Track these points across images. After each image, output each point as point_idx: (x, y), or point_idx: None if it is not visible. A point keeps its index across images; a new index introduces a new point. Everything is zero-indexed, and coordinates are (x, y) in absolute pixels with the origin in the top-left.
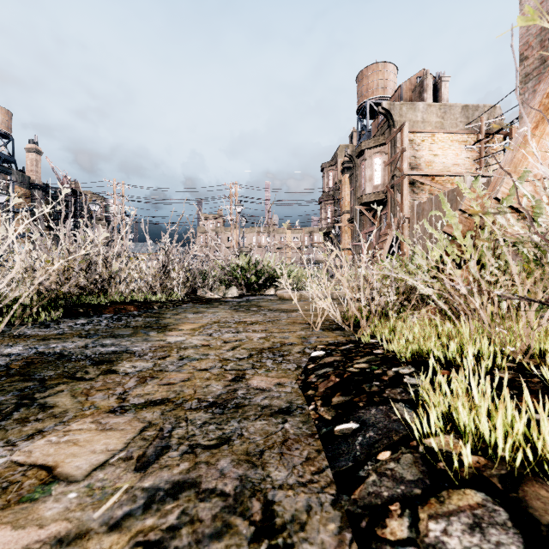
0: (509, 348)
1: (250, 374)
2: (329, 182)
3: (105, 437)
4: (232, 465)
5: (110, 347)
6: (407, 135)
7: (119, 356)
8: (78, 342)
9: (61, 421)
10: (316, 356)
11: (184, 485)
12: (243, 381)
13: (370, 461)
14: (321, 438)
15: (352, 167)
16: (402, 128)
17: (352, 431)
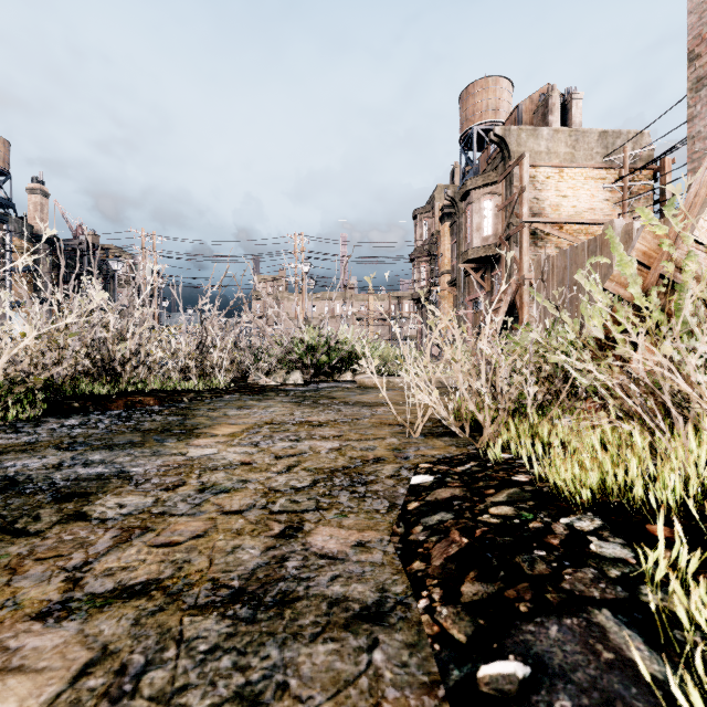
0: None
1: (311, 521)
2: (424, 233)
3: None
4: None
5: (95, 467)
6: (527, 169)
7: (104, 484)
8: (50, 458)
9: None
10: (419, 484)
11: None
12: (298, 537)
13: None
14: (451, 700)
15: (455, 214)
16: (521, 160)
17: (519, 686)
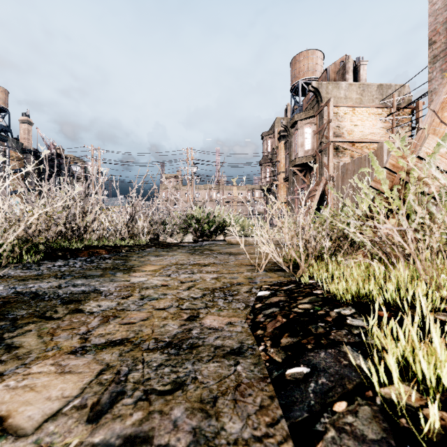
0: (443, 291)
1: (203, 313)
2: (268, 148)
3: (62, 381)
4: (186, 415)
5: (80, 287)
6: (332, 108)
7: (87, 295)
8: (53, 282)
9: (23, 363)
10: (262, 296)
11: (135, 441)
12: (197, 320)
13: (326, 413)
14: (273, 383)
15: (287, 136)
16: (328, 103)
17: (304, 375)
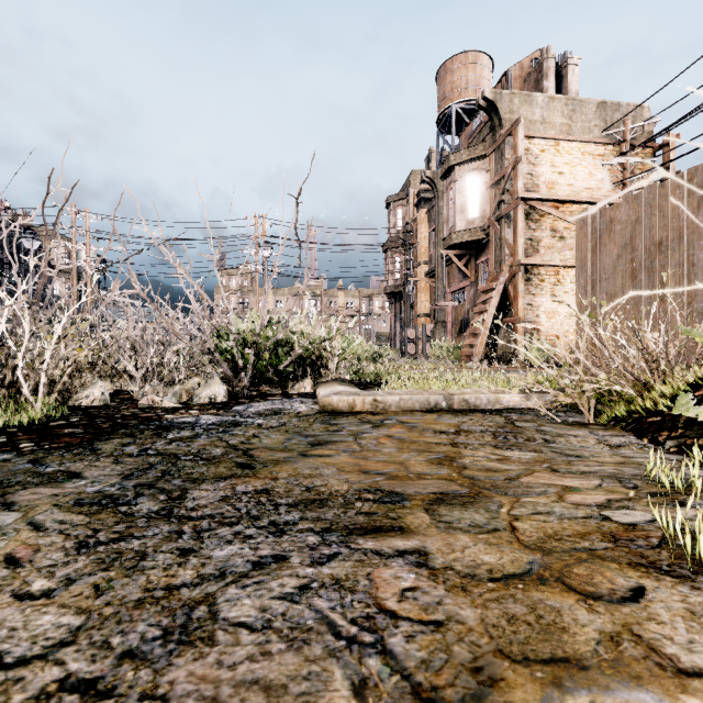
0: None
1: None
2: (398, 222)
3: None
4: None
5: None
6: (522, 137)
7: None
8: None
9: None
10: None
11: None
12: None
13: None
14: None
15: (432, 199)
16: (515, 127)
17: None
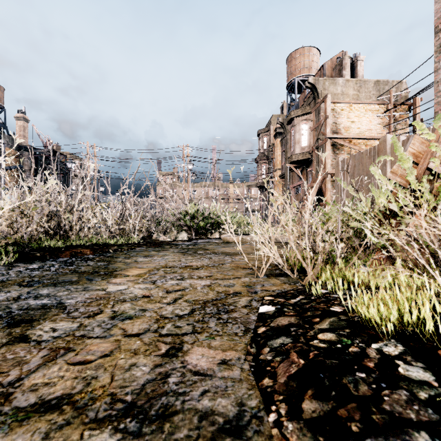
0: None
1: (188, 343)
2: (264, 145)
3: None
4: None
5: (42, 300)
6: (329, 104)
7: (45, 312)
8: (13, 292)
9: None
10: (265, 313)
11: None
12: (178, 356)
13: None
14: None
15: (283, 133)
16: (325, 99)
17: None
